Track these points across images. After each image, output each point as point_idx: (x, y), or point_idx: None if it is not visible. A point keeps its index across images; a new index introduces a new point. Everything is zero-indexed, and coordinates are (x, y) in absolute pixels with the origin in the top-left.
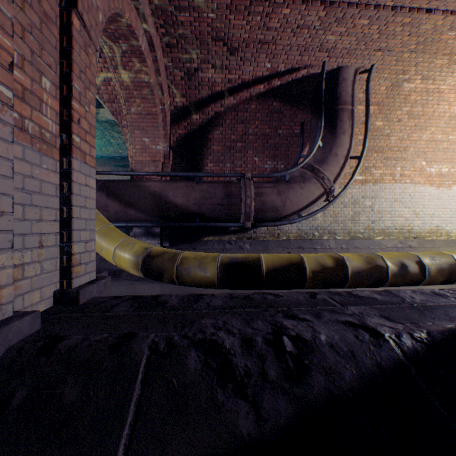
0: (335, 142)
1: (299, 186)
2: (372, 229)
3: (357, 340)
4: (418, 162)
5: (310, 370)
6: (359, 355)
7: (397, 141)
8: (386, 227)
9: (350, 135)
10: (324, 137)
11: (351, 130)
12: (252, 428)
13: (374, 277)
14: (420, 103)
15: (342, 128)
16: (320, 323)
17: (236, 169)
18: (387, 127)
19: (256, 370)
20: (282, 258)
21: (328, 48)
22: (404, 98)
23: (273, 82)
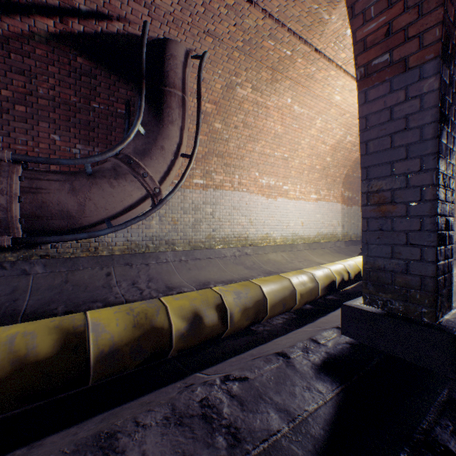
0: (162, 132)
1: (109, 183)
2: (213, 237)
3: None
4: (253, 173)
5: None
6: None
7: (236, 148)
8: (227, 235)
9: (180, 127)
10: (149, 122)
11: (182, 122)
12: None
13: (147, 351)
14: (253, 114)
15: (170, 116)
16: None
17: (17, 147)
18: (226, 131)
19: None
20: None
21: (148, 1)
22: (239, 104)
23: (72, 23)
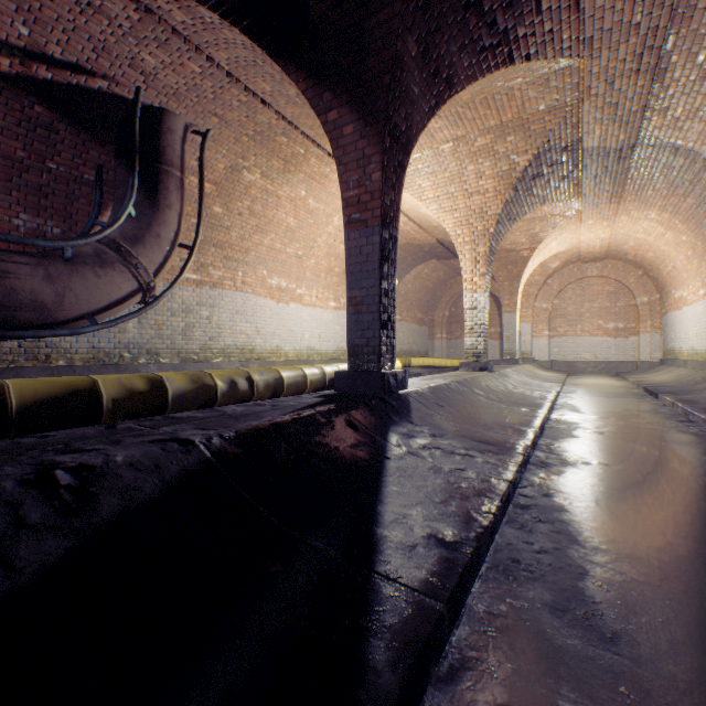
0: (158, 217)
1: (95, 272)
2: (211, 348)
3: (165, 452)
4: (261, 271)
5: (100, 496)
6: (166, 465)
7: (240, 239)
8: (228, 346)
9: (180, 212)
10: (140, 203)
11: (182, 207)
12: None
13: (202, 399)
14: (262, 202)
15: (168, 199)
16: (119, 448)
17: None
18: (228, 217)
19: (5, 521)
20: (57, 383)
21: (147, 71)
22: (246, 189)
23: (38, 68)
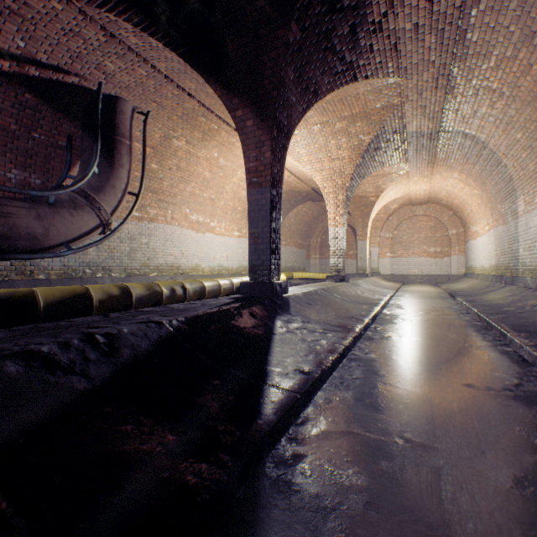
0: (114, 174)
1: (70, 213)
2: (148, 265)
3: (148, 327)
4: (185, 209)
5: (120, 348)
6: (150, 334)
7: (170, 187)
8: (161, 264)
9: (129, 170)
10: (101, 163)
11: (130, 166)
12: (87, 384)
13: (154, 301)
14: (186, 161)
15: (121, 161)
16: (121, 325)
17: None
18: (161, 171)
19: (80, 358)
20: (65, 290)
21: (107, 72)
22: (174, 152)
23: (29, 68)
